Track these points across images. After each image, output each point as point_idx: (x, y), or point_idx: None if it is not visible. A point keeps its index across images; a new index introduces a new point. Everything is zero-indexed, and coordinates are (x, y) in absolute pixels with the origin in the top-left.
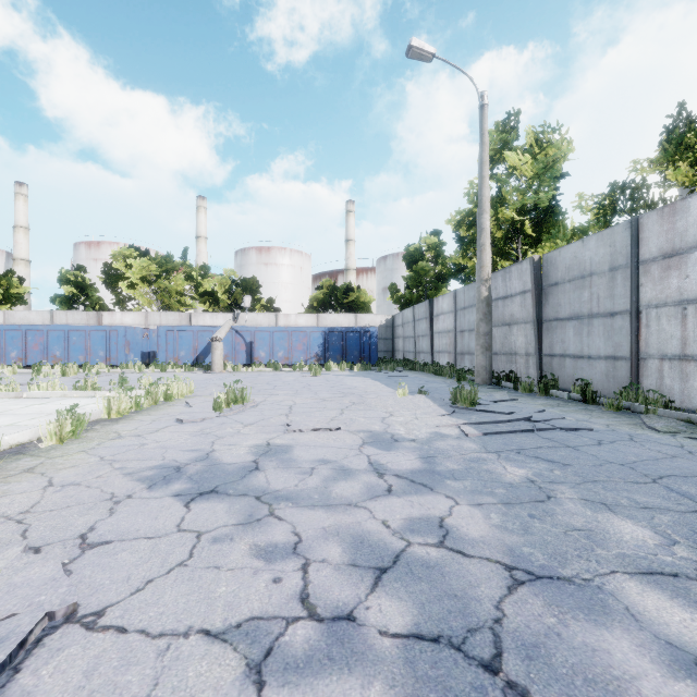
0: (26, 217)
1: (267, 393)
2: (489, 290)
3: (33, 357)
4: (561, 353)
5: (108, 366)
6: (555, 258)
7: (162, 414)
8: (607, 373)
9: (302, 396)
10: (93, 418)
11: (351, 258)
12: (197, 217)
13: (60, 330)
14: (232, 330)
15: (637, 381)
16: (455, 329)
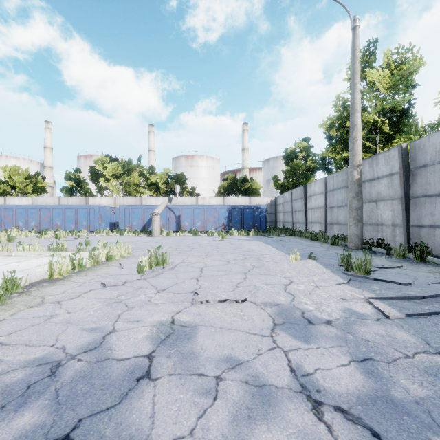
0: (51, 141)
1: (185, 255)
2: (360, 173)
3: (44, 226)
4: (430, 224)
5: (87, 231)
6: (424, 144)
7: (96, 275)
8: None
9: (211, 258)
10: (36, 279)
11: (245, 161)
12: (149, 138)
13: (60, 208)
14: (166, 208)
15: None
16: (325, 206)
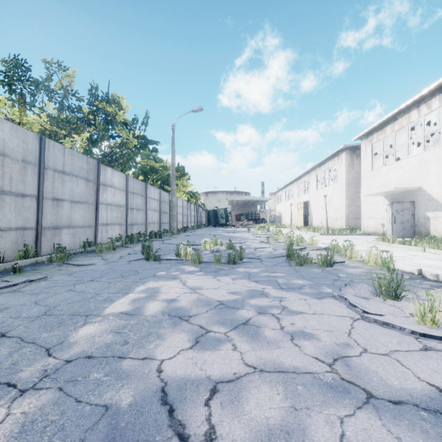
0: None
1: None
2: None
3: None
4: None
5: None
6: None
7: None
8: None
9: None
10: None
11: None
12: None
13: None
14: None
15: None
16: None
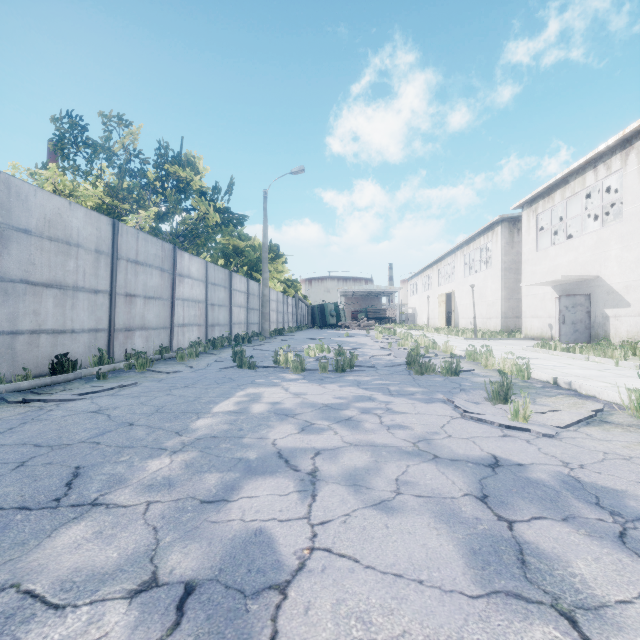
0: None
1: None
2: None
3: None
4: None
5: None
6: None
7: None
8: None
9: None
10: None
11: None
12: None
13: None
14: None
15: None
16: None
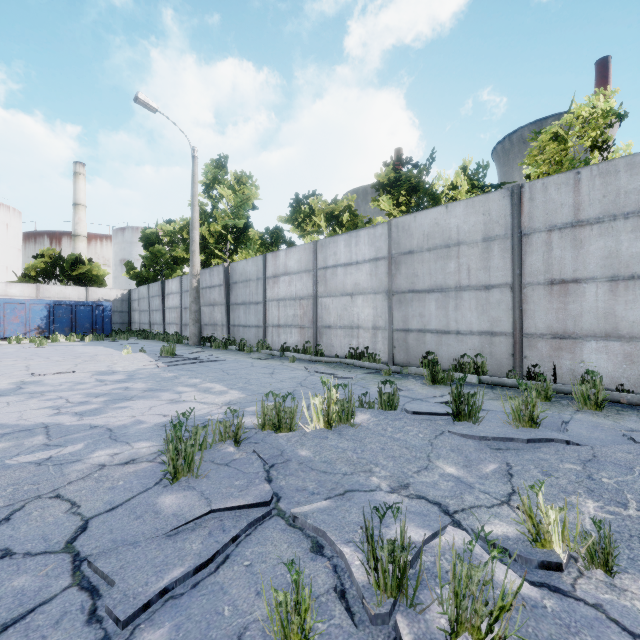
0: None
1: None
2: (198, 282)
3: None
4: (238, 324)
5: None
6: (236, 267)
7: None
8: (256, 334)
9: (34, 360)
10: None
11: (81, 224)
12: None
13: None
14: None
15: (265, 338)
16: (181, 306)
